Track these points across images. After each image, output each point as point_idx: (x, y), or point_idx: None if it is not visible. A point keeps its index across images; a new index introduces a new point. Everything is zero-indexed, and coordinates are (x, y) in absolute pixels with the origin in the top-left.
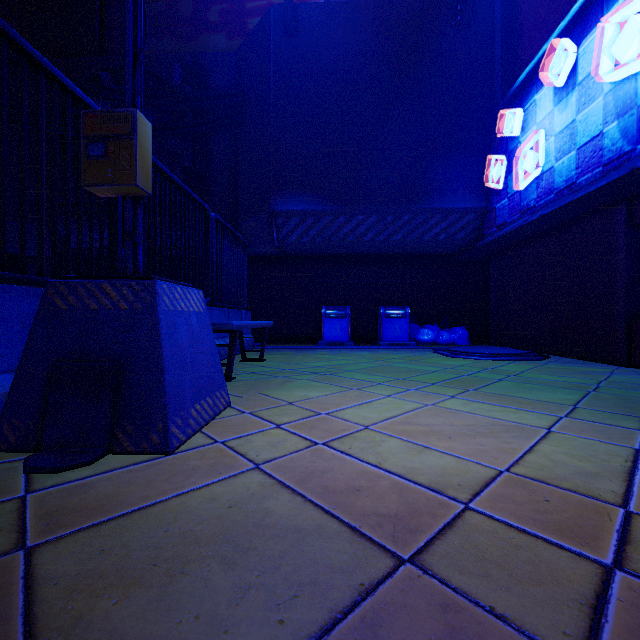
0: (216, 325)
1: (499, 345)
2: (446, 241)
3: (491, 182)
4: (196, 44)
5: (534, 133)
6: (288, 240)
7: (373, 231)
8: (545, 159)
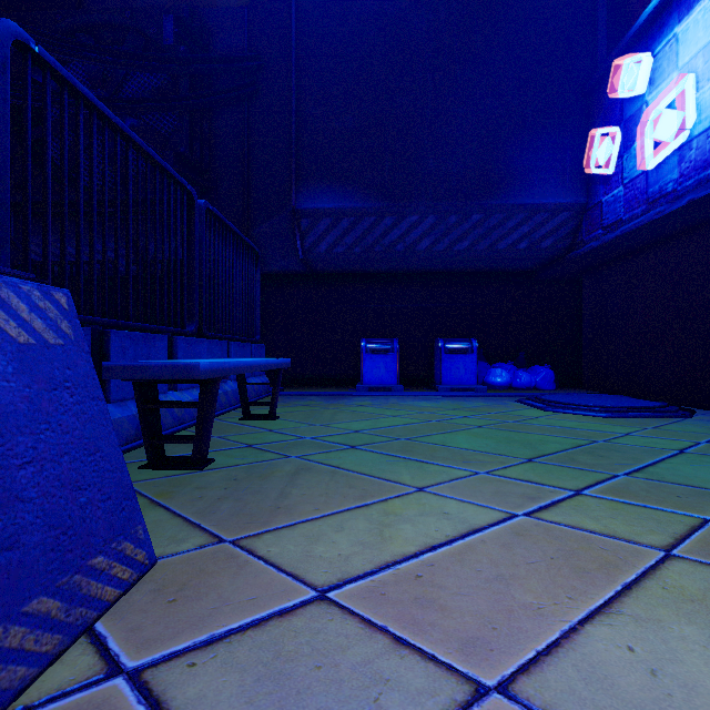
0: (169, 370)
1: (597, 390)
2: (527, 251)
3: (594, 167)
4: (199, 2)
5: (674, 83)
6: (316, 250)
7: (430, 237)
8: (696, 117)
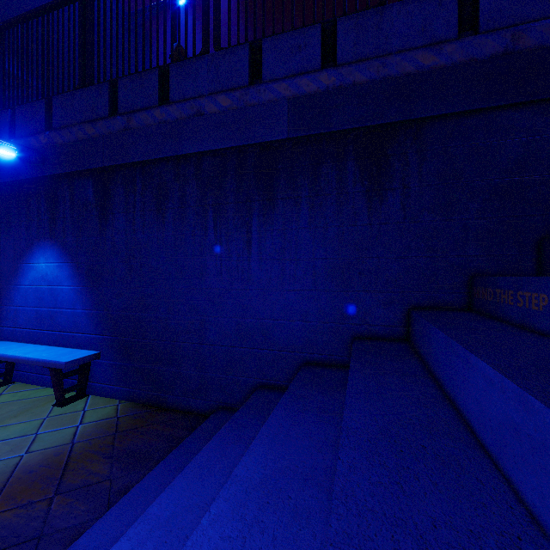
0: None
1: None
2: None
3: None
4: None
5: None
6: None
7: None
8: None
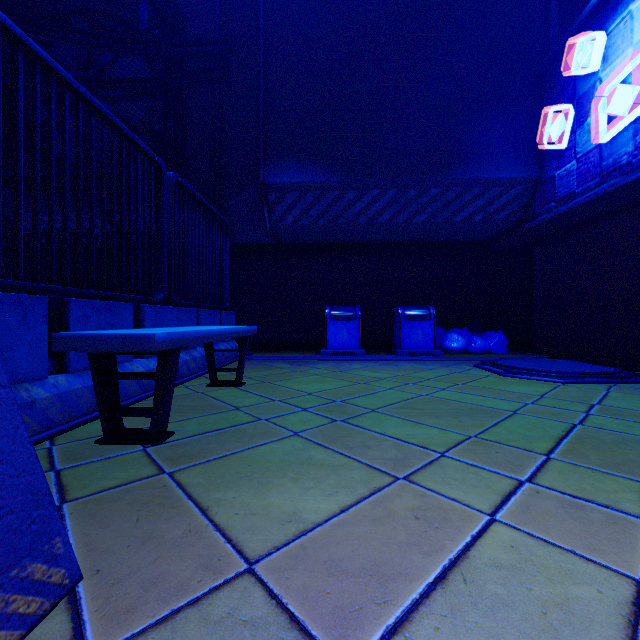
0: (122, 341)
1: (548, 354)
2: (482, 223)
3: (546, 143)
4: None
5: (629, 59)
6: (283, 223)
7: (390, 210)
8: None
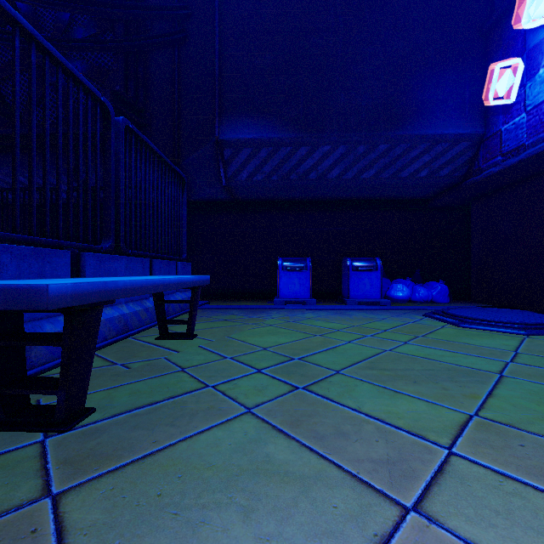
0: (2, 295)
1: (488, 303)
2: (427, 179)
3: (492, 100)
4: None
5: None
6: (238, 178)
7: (340, 166)
8: None
